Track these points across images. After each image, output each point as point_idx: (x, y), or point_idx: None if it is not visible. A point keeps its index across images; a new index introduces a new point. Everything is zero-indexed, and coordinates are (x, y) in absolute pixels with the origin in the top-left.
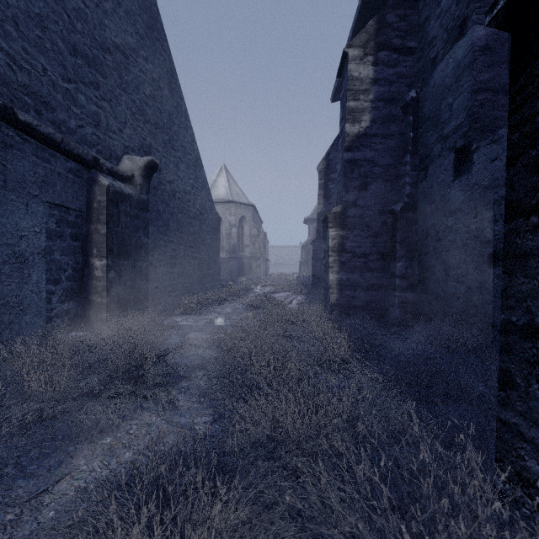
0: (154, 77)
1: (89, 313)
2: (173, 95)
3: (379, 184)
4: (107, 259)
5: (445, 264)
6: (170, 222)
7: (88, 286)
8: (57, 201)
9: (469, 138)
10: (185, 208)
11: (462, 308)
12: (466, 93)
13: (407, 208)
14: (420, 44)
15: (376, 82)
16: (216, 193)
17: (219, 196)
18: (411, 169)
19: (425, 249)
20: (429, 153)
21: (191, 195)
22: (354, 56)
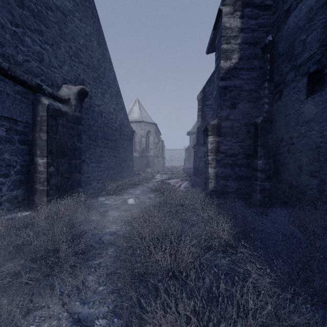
0: (86, 32)
1: (34, 198)
2: (100, 47)
3: (245, 104)
4: (47, 158)
5: (298, 161)
6: (98, 133)
7: (33, 178)
8: (6, 115)
9: (322, 63)
10: (109, 123)
11: (316, 196)
12: (320, 28)
13: (265, 121)
14: (275, 1)
15: (242, 31)
16: (132, 116)
17: (134, 118)
18: (268, 93)
19: (280, 151)
20: (284, 80)
21: (113, 115)
22: (226, 12)
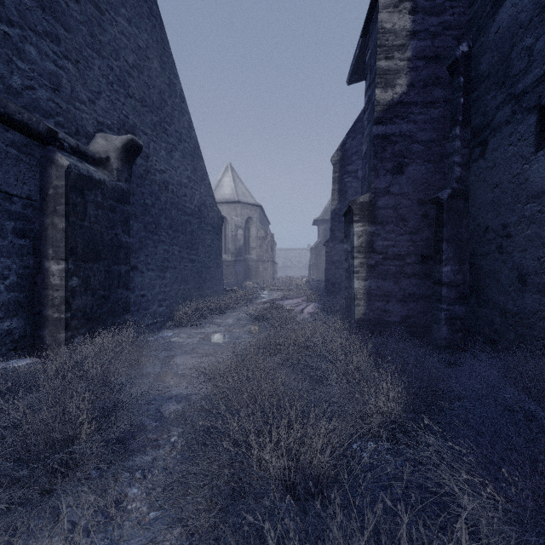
0: (140, 44)
1: (43, 333)
2: (164, 70)
3: (419, 166)
4: (66, 262)
5: (519, 268)
6: (161, 219)
7: (42, 298)
8: None
9: None
10: (181, 203)
11: None
12: None
13: (456, 196)
14: None
15: (414, 36)
16: (221, 193)
17: (224, 196)
18: (461, 146)
19: (483, 249)
20: (490, 122)
21: (188, 189)
22: (386, 3)
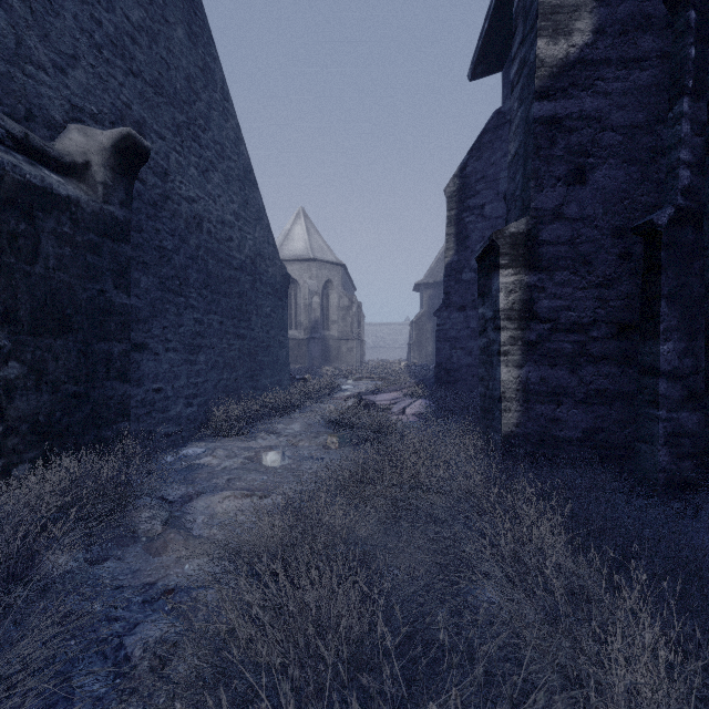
0: None
1: None
2: (195, 46)
3: (613, 170)
4: None
5: None
6: (190, 272)
7: None
8: None
9: None
10: (223, 251)
11: None
12: None
13: (681, 219)
14: None
15: None
16: (290, 247)
17: (295, 252)
18: (691, 132)
19: None
20: None
21: (235, 231)
22: None
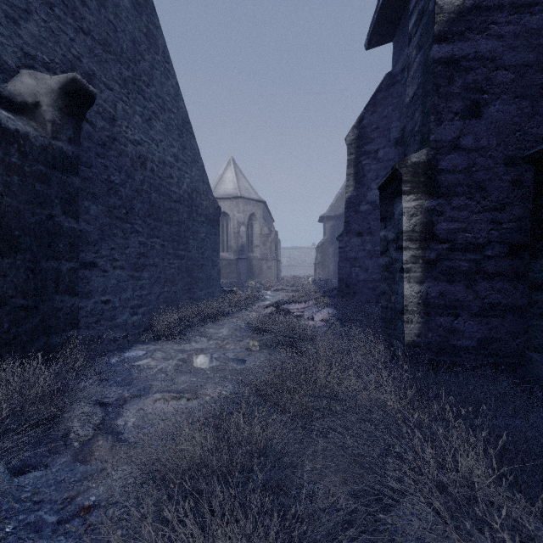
0: None
1: None
2: (140, 15)
3: (506, 105)
4: None
5: None
6: (135, 203)
7: None
8: None
9: None
10: (164, 186)
11: None
12: None
13: None
14: None
15: None
16: (223, 188)
17: (226, 191)
18: None
19: None
20: None
21: (174, 170)
22: None
